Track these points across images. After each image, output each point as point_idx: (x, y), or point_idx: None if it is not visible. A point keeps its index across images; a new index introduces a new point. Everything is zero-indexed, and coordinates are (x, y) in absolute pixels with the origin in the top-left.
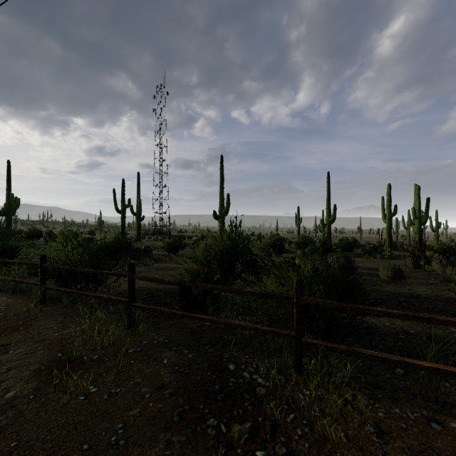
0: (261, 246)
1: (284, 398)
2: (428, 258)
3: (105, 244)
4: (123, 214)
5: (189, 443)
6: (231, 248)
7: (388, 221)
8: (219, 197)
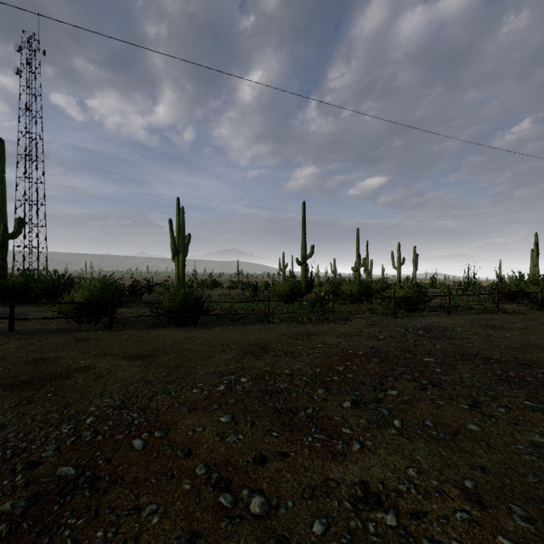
0: (378, 288)
1: None
2: (479, 289)
3: (364, 289)
4: (184, 254)
5: None
6: (537, 283)
7: (399, 268)
8: (302, 242)
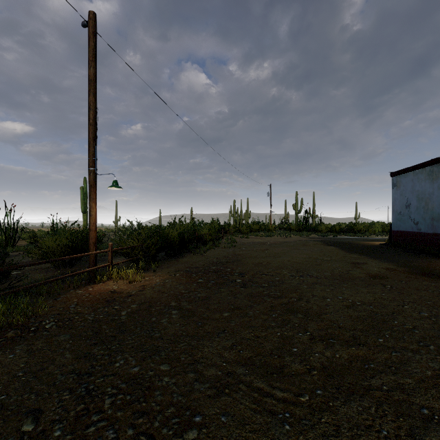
0: None
1: (5, 324)
2: None
3: None
4: None
5: (0, 349)
6: None
7: None
8: None
